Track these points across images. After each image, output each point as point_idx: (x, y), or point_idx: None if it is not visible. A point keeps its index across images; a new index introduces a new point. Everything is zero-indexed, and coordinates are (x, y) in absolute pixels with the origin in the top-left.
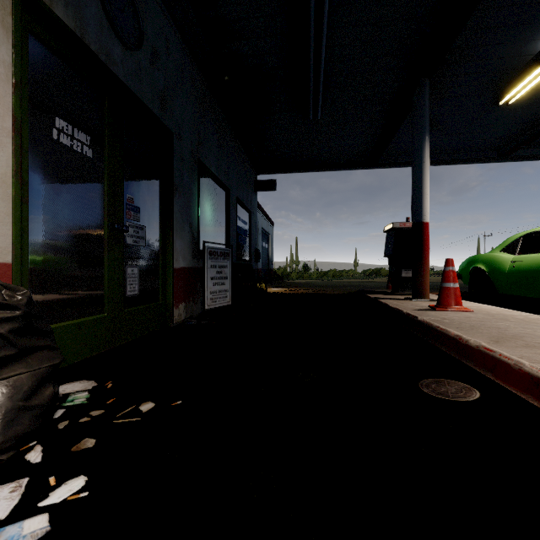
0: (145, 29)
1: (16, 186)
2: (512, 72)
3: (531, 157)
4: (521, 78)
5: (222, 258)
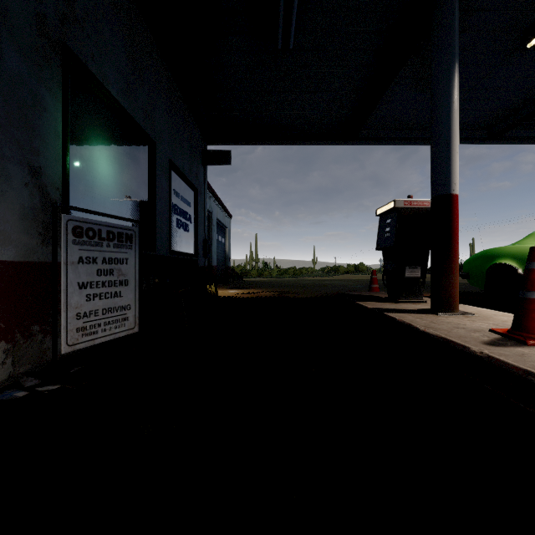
0: None
1: None
2: None
3: (522, 139)
4: None
5: (113, 244)
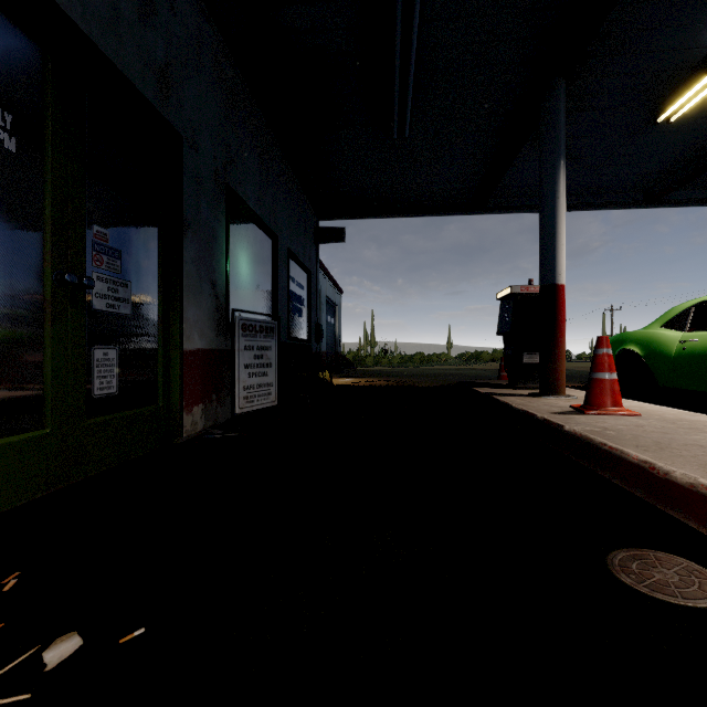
0: None
1: None
2: (679, 74)
3: (688, 201)
4: (691, 82)
5: (263, 335)
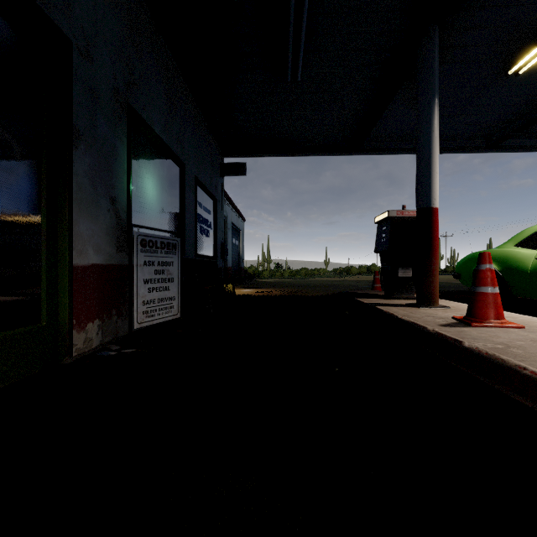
0: None
1: None
2: (531, 30)
3: (520, 147)
4: None
5: (164, 251)
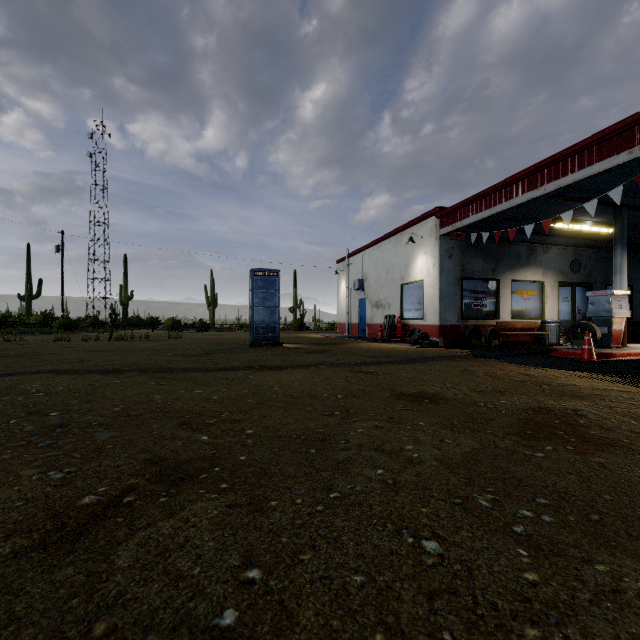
0: (582, 263)
1: (558, 313)
2: None
3: None
4: None
5: None
